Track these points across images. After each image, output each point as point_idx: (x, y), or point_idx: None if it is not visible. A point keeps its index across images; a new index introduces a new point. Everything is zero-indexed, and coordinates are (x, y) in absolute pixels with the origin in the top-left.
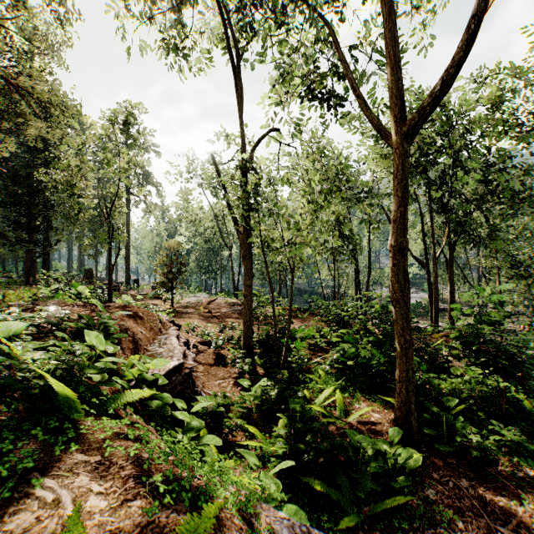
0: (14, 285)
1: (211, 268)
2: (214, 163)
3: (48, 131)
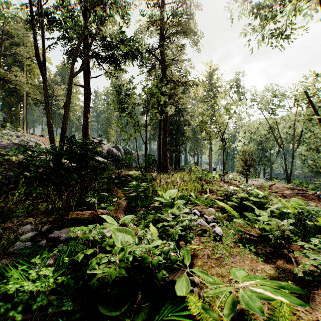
0: (172, 170)
1: (261, 162)
2: (307, 97)
3: (186, 99)
